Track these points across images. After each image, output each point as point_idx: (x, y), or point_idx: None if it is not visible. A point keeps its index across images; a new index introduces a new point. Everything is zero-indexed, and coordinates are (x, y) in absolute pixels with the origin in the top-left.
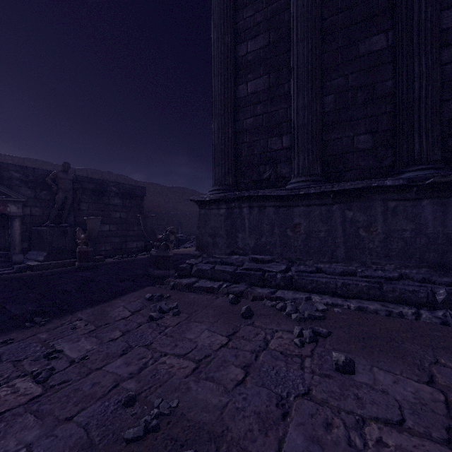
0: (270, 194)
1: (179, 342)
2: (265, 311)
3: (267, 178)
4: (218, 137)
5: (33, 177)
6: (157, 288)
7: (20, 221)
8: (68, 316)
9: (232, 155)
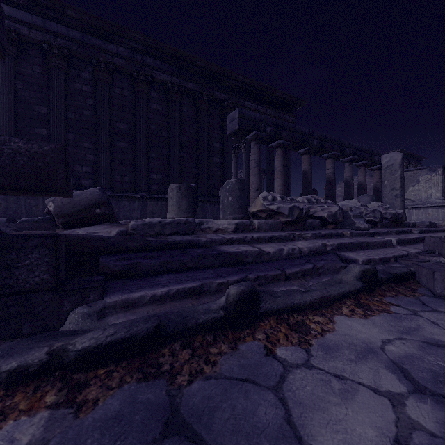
0: None
1: None
2: None
3: None
4: None
5: None
6: None
7: None
8: None
9: None
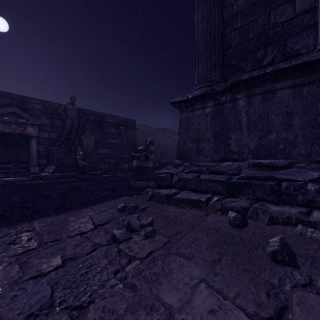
0: (288, 65)
1: (142, 316)
2: (317, 249)
3: (268, 63)
4: (202, 27)
5: (50, 109)
6: (134, 198)
7: (37, 140)
8: (22, 224)
9: (219, 46)
